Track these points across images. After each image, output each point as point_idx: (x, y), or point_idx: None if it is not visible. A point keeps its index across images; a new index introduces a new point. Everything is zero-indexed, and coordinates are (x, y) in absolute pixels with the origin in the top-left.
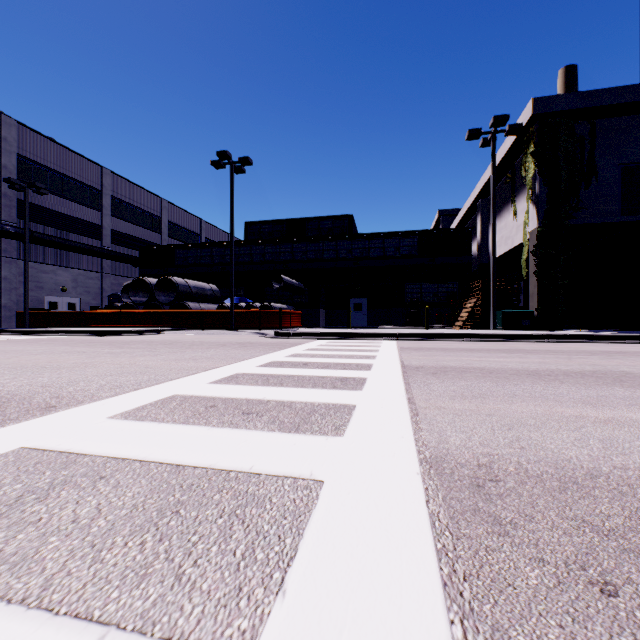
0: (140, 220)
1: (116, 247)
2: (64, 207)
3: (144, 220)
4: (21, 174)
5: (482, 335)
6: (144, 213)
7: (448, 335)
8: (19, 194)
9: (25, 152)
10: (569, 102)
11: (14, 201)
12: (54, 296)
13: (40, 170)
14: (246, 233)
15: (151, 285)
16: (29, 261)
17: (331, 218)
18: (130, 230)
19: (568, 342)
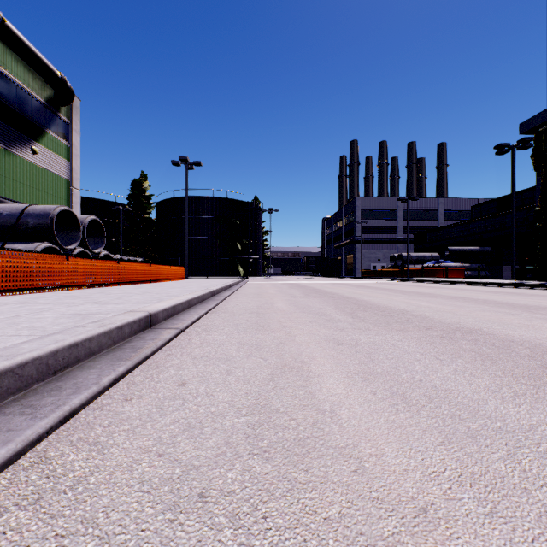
0: (422, 216)
1: (405, 235)
2: (379, 224)
3: (425, 215)
4: (362, 216)
5: (437, 281)
6: (425, 211)
7: (428, 281)
8: (362, 224)
9: (364, 207)
10: (541, 118)
11: (360, 228)
12: (375, 263)
13: (369, 211)
14: (471, 214)
15: (395, 257)
16: (365, 250)
17: (530, 189)
18: (414, 224)
19: (455, 285)
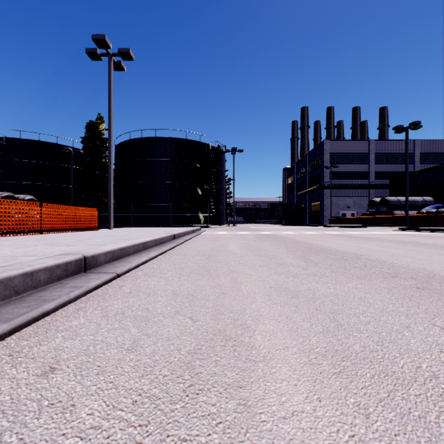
0: (395, 160)
1: (377, 181)
2: (348, 168)
3: (398, 159)
4: (331, 161)
5: None
6: (398, 155)
7: None
8: (330, 169)
9: (332, 151)
10: None
11: (328, 173)
12: (344, 210)
13: (338, 156)
14: None
15: (377, 203)
16: (333, 196)
17: None
18: (387, 168)
19: None
